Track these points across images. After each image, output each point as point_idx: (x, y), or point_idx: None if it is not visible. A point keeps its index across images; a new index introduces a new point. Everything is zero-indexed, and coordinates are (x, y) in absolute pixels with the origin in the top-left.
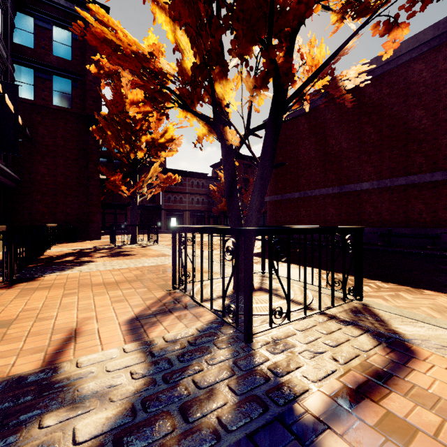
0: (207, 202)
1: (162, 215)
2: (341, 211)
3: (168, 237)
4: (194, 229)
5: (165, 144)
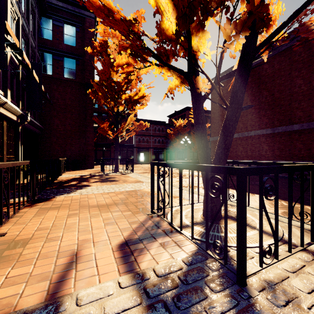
0: (165, 142)
1: (134, 151)
2: (273, 148)
3: (139, 167)
4: (173, 165)
5: (138, 100)
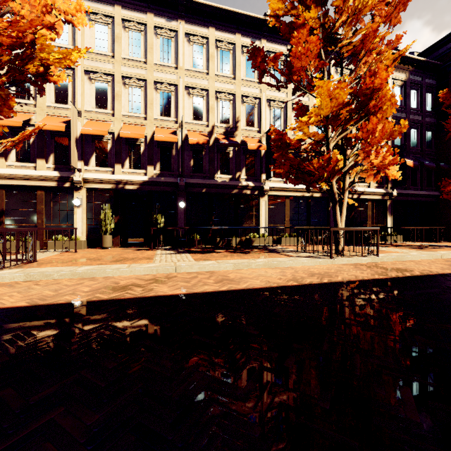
0: None
1: None
2: None
3: None
4: None
5: None
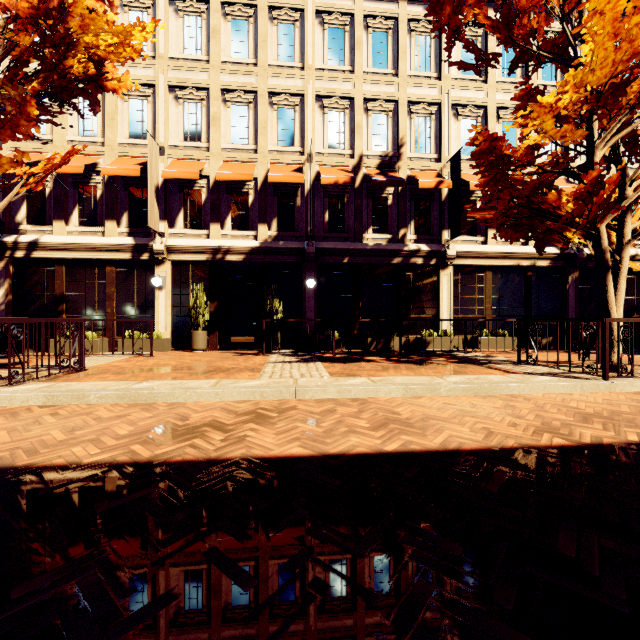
0: None
1: None
2: None
3: None
4: None
5: None
